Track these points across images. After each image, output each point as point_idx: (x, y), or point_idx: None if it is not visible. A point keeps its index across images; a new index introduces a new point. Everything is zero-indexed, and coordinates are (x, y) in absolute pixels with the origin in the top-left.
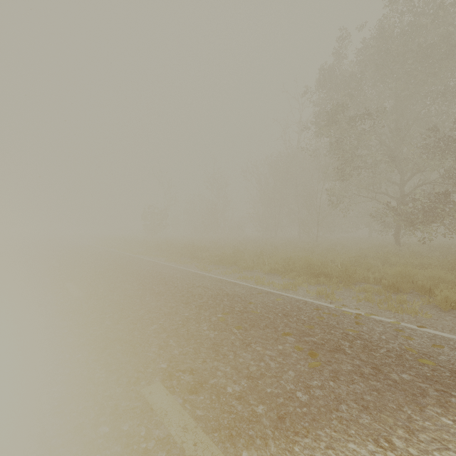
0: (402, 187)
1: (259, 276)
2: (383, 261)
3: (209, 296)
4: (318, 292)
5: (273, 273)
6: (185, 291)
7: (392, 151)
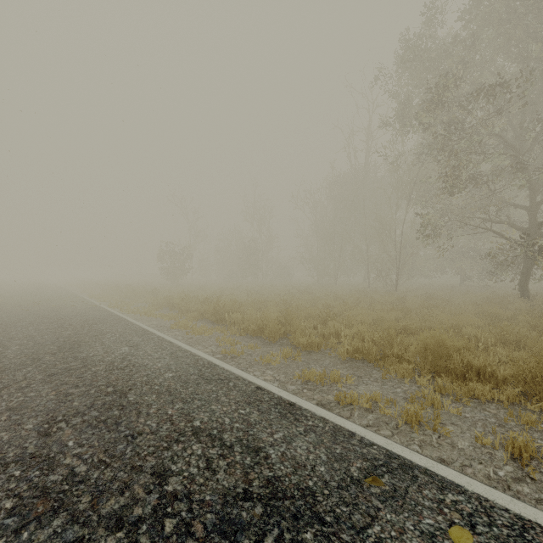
0: (533, 211)
1: (339, 374)
2: (541, 330)
3: (214, 516)
4: (516, 448)
5: (359, 359)
6: (148, 466)
7: (523, 155)
